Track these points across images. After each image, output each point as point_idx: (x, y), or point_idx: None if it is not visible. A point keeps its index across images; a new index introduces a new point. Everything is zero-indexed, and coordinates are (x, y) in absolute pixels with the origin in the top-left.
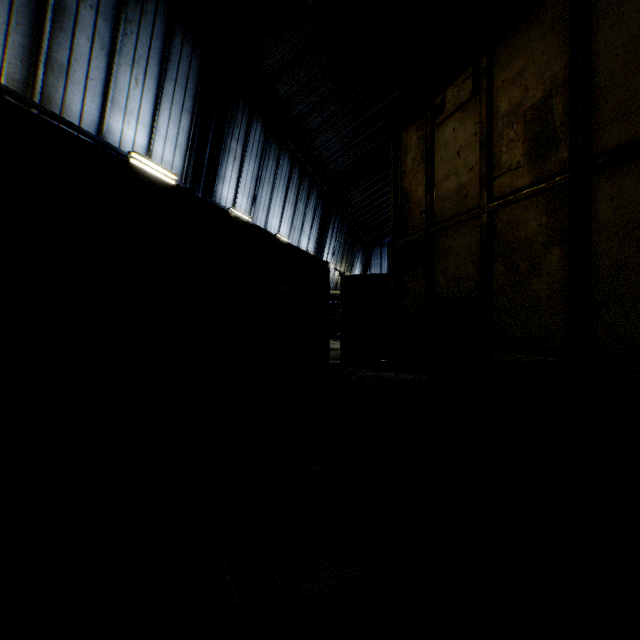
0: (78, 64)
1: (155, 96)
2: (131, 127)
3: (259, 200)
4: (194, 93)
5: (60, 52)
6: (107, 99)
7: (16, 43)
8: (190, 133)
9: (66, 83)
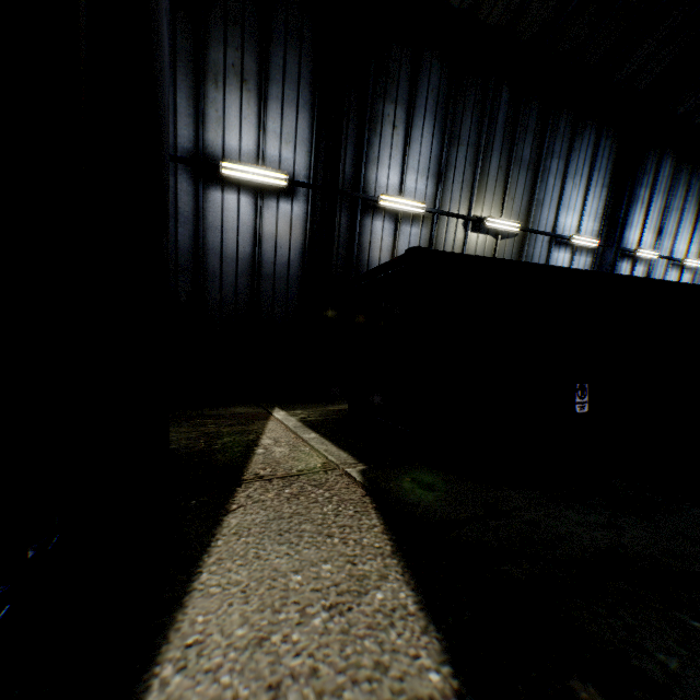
0: (546, 195)
1: (584, 188)
2: (568, 217)
3: (663, 230)
4: (610, 169)
5: (539, 194)
6: (558, 207)
7: (524, 201)
8: (605, 201)
9: (540, 209)
